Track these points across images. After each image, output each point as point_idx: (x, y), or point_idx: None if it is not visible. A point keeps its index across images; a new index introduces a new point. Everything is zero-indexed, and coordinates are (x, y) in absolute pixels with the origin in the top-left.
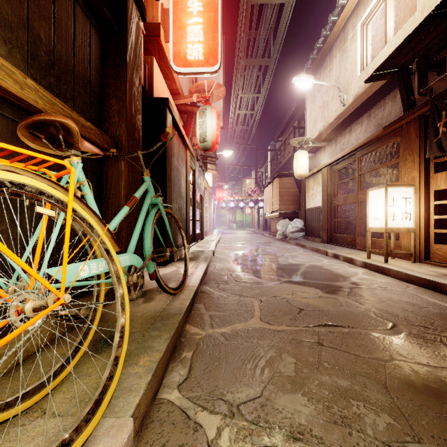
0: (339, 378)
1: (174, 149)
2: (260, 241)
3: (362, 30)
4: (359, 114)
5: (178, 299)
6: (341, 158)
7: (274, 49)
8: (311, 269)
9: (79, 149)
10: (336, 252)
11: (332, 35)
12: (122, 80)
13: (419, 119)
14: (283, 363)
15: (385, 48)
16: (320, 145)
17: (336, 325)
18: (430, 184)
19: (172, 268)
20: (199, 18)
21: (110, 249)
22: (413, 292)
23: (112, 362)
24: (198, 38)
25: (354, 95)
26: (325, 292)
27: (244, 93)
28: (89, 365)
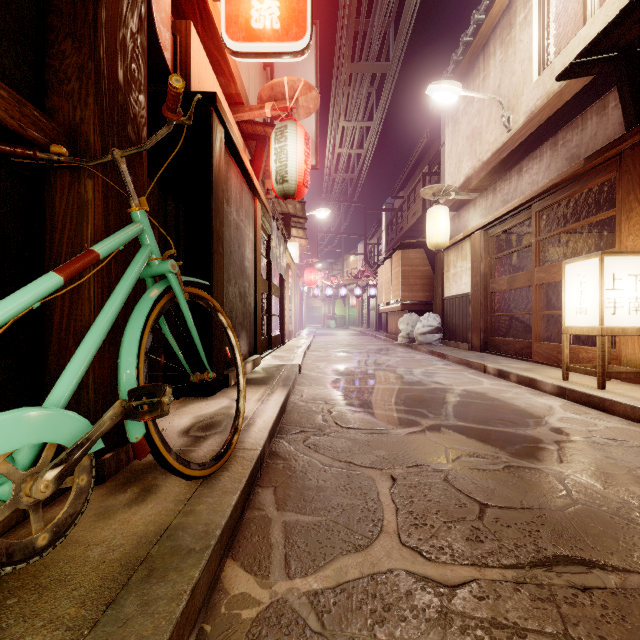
0: None
1: (230, 192)
2: (373, 347)
3: (542, 6)
4: (534, 144)
5: (211, 493)
6: (505, 214)
7: (396, 46)
8: (468, 400)
9: None
10: (502, 367)
11: (488, 21)
12: None
13: None
14: None
15: (585, 27)
16: (468, 197)
17: (583, 559)
18: None
19: (222, 402)
20: None
21: None
22: None
23: None
24: None
25: (527, 112)
26: (513, 453)
27: (348, 121)
28: None
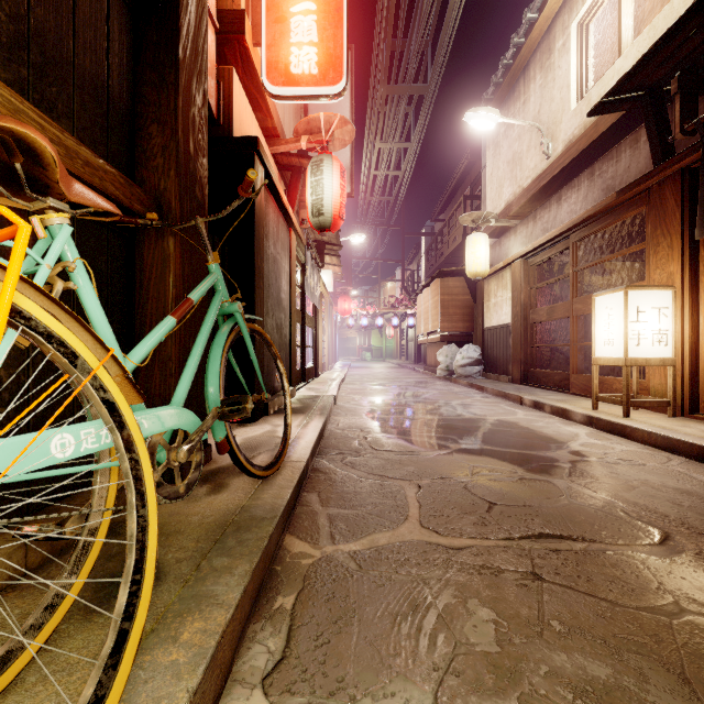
0: (589, 659)
1: (269, 227)
2: (411, 380)
3: (580, 33)
4: (573, 173)
5: (271, 488)
6: (544, 244)
7: (434, 68)
8: (499, 428)
9: (65, 197)
10: (537, 399)
11: (528, 45)
12: (170, 91)
13: (681, 176)
14: (471, 622)
15: (619, 60)
16: (509, 224)
17: (561, 535)
18: (700, 284)
19: (265, 427)
20: (310, 3)
21: (118, 401)
22: (682, 469)
23: (105, 660)
24: (308, 38)
25: (566, 140)
26: (529, 469)
27: (385, 142)
28: (74, 643)
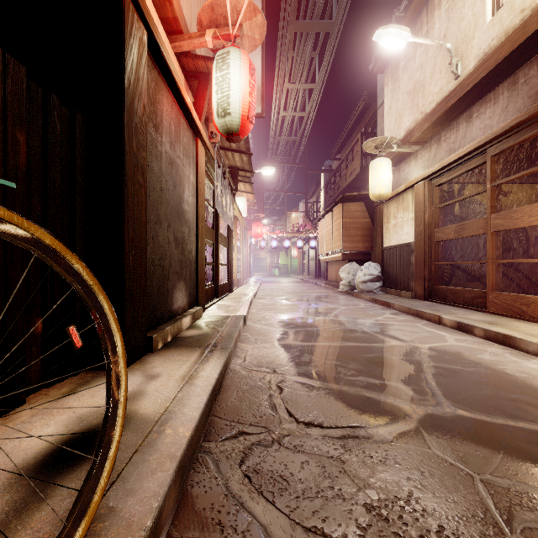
0: None
1: (161, 118)
2: (316, 294)
3: None
4: (485, 89)
5: None
6: (454, 162)
7: (340, 2)
8: (446, 366)
9: None
10: (462, 320)
11: None
12: None
13: None
14: None
15: None
16: (410, 150)
17: None
18: None
19: (131, 382)
20: None
21: None
22: None
23: None
24: None
25: (480, 55)
26: None
27: (292, 83)
28: None
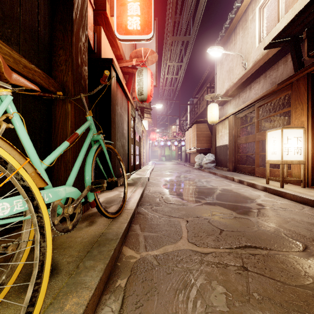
0: None
1: (118, 100)
2: (183, 169)
3: (260, 12)
4: (257, 76)
5: (116, 223)
6: (243, 108)
7: (193, 28)
8: (223, 192)
9: (8, 81)
10: (241, 178)
11: (236, 18)
12: (69, 34)
13: (307, 76)
14: (214, 293)
15: (278, 24)
16: (227, 99)
17: (255, 246)
18: None
19: (115, 192)
20: None
21: (31, 186)
22: (310, 212)
23: None
24: (136, 13)
25: (253, 61)
26: (238, 213)
27: (171, 62)
28: (9, 311)
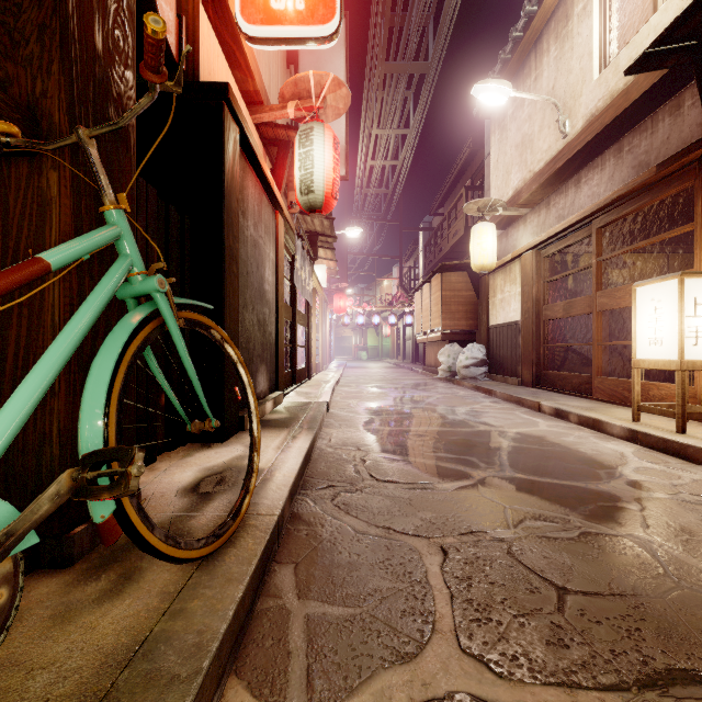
0: None
1: (247, 203)
2: (410, 381)
3: None
4: (595, 152)
5: (211, 580)
6: (560, 232)
7: (437, 42)
8: (524, 446)
9: None
10: (560, 406)
11: (541, 13)
12: None
13: None
14: None
15: (656, 15)
16: (518, 213)
17: None
18: None
19: (235, 450)
20: None
21: None
22: None
23: None
24: None
25: (587, 115)
26: (588, 515)
27: (382, 128)
28: None
